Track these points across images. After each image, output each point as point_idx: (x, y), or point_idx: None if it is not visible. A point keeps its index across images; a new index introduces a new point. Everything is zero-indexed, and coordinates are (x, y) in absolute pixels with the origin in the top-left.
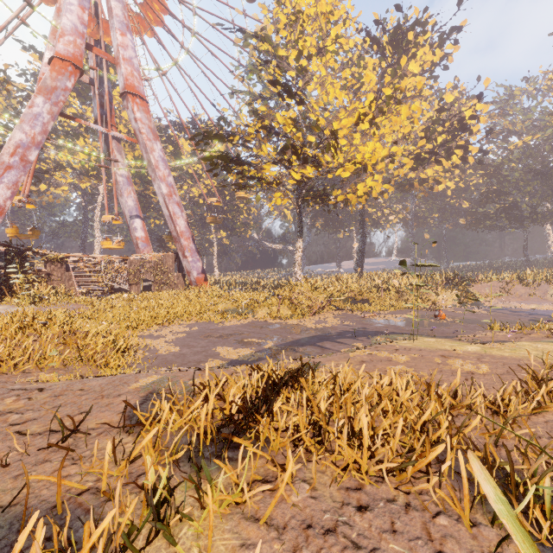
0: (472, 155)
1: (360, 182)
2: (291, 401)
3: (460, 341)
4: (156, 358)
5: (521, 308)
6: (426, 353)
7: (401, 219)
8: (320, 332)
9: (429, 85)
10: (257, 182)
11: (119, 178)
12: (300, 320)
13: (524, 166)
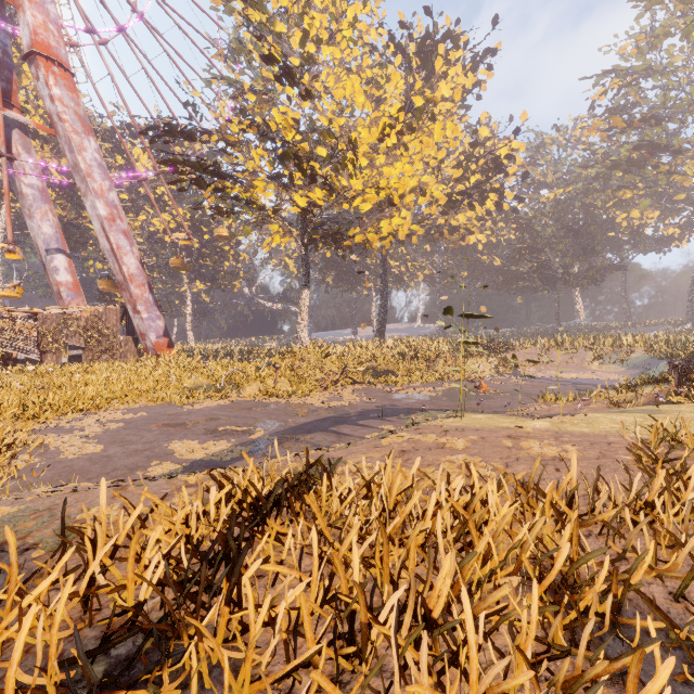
0: (507, 202)
1: (384, 219)
2: (286, 547)
3: (516, 417)
4: (53, 466)
5: (562, 378)
6: (487, 434)
7: (427, 277)
8: (334, 412)
9: (460, 115)
10: (245, 207)
11: (27, 189)
12: (306, 397)
13: (556, 221)
